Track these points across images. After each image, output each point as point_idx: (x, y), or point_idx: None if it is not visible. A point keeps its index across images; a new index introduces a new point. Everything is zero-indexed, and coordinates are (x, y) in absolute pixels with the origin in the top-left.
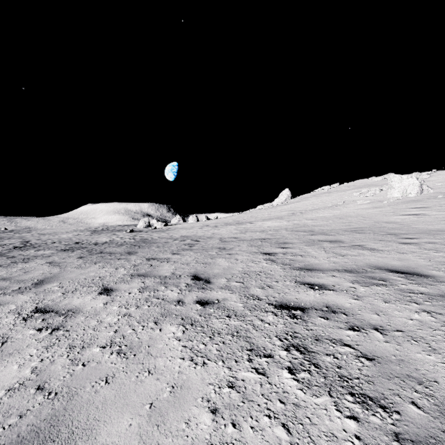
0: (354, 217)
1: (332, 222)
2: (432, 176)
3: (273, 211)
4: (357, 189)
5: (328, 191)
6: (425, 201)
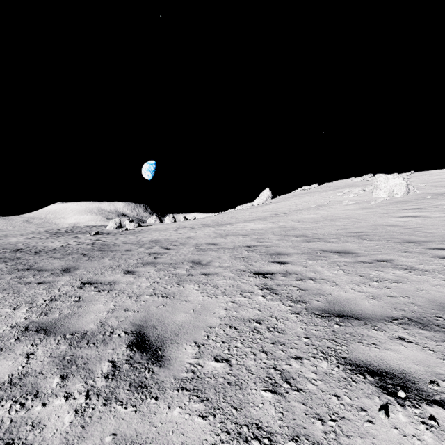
0: (346, 219)
1: (324, 224)
2: (411, 177)
3: (254, 212)
4: (338, 189)
5: (309, 191)
6: (415, 202)
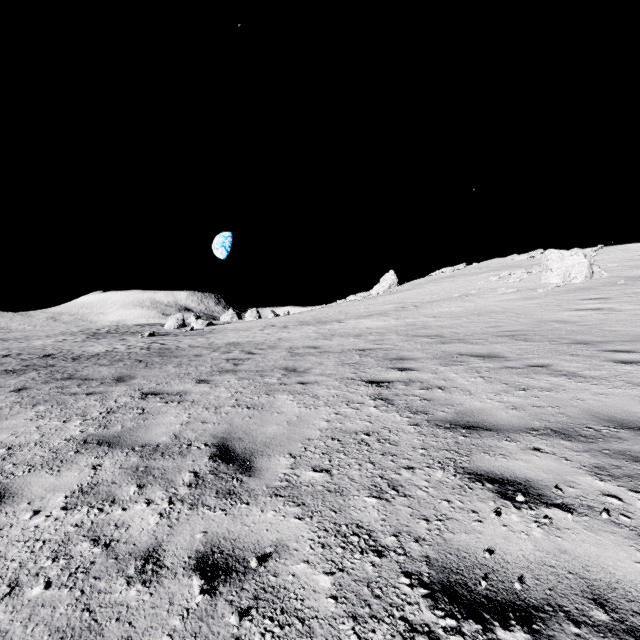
0: (500, 314)
1: (468, 320)
2: (598, 253)
3: (372, 304)
4: (493, 272)
5: (451, 275)
6: (601, 289)
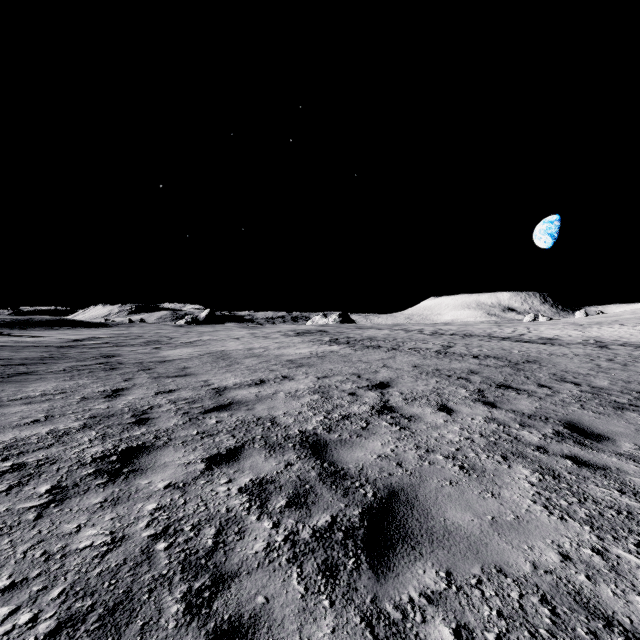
0: None
1: None
2: None
3: None
4: None
5: None
6: None
